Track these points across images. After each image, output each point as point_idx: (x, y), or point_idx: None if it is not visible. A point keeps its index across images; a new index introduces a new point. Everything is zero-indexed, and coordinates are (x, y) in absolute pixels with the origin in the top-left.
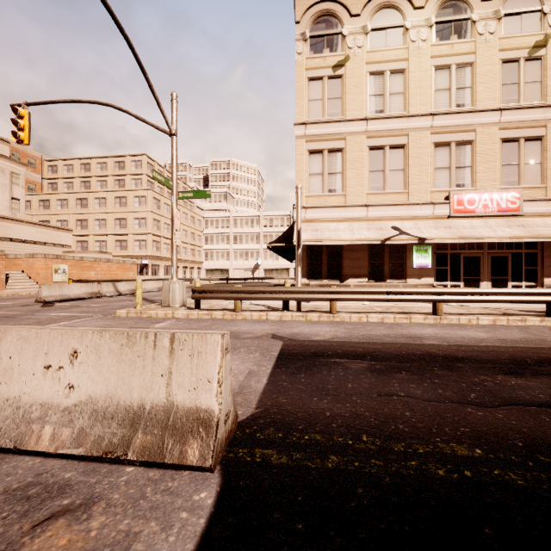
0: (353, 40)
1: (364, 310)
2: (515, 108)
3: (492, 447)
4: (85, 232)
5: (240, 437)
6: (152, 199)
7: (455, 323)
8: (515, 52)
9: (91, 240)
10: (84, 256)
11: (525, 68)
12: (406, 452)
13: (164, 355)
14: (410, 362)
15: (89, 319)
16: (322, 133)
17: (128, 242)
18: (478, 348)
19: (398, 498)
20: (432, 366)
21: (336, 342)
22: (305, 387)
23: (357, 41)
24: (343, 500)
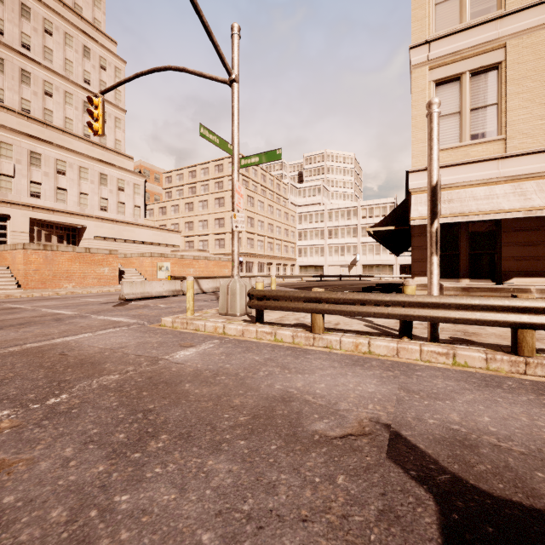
0: None
1: None
2: None
3: None
4: (192, 233)
5: None
6: (246, 197)
7: None
8: None
9: (196, 240)
10: (184, 255)
11: None
12: None
13: None
14: None
15: (118, 331)
16: (459, 48)
17: (225, 240)
18: None
19: None
20: None
21: None
22: None
23: None
24: None
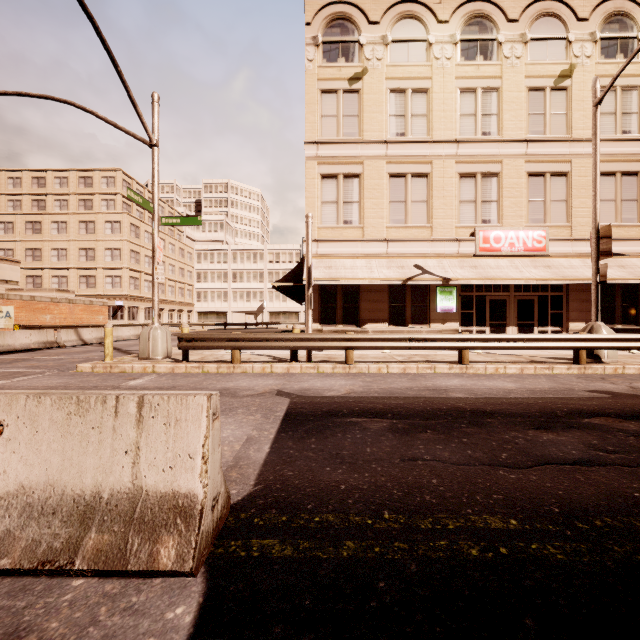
0: (372, 50)
1: (384, 359)
2: (541, 140)
3: (527, 516)
4: (38, 265)
5: (233, 525)
6: (129, 225)
7: (481, 372)
8: (541, 80)
9: (47, 275)
10: (37, 296)
11: (551, 98)
12: (435, 529)
13: (130, 424)
14: (435, 419)
15: (38, 377)
16: (337, 154)
17: (97, 278)
18: (507, 400)
19: (426, 589)
20: (460, 422)
21: (352, 397)
22: (315, 455)
23: (376, 53)
24: (362, 599)
